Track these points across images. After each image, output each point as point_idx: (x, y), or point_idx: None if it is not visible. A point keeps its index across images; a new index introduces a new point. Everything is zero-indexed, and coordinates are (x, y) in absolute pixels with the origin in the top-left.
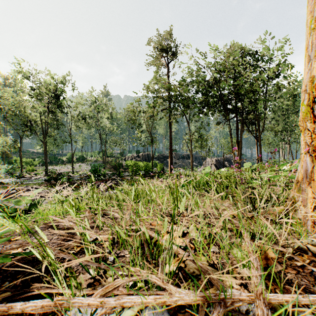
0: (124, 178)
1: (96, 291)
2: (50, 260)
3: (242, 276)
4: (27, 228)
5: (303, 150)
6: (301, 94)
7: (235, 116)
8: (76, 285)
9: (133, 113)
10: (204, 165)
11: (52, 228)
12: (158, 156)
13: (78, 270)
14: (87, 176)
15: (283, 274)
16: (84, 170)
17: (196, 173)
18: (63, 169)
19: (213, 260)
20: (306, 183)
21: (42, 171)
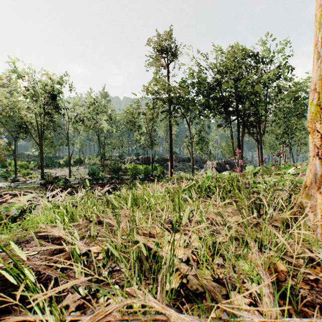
0: (123, 182)
1: (83, 319)
2: (28, 284)
3: (251, 293)
4: (0, 246)
5: (312, 153)
6: (310, 93)
7: (236, 118)
8: (57, 315)
9: (132, 115)
10: (205, 168)
11: (42, 238)
12: (158, 159)
13: (67, 288)
14: (84, 179)
15: (296, 290)
16: (81, 173)
17: (197, 176)
18: (60, 172)
19: (218, 275)
20: (315, 188)
21: (38, 175)
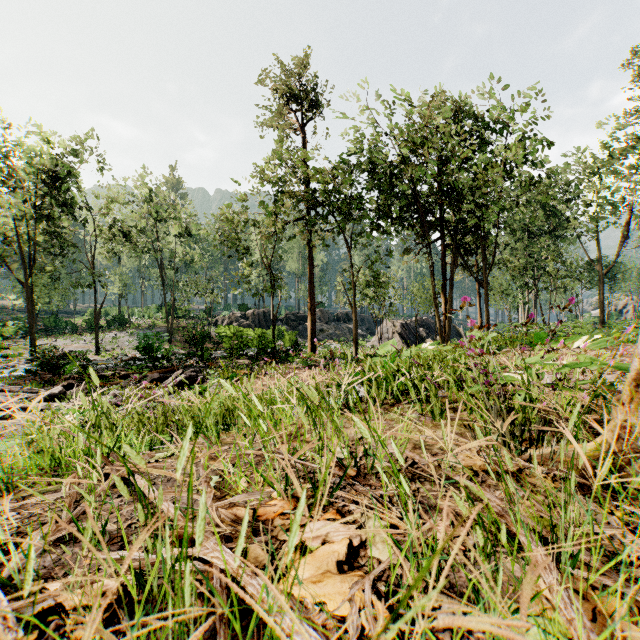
0: (213, 364)
1: None
2: None
3: None
4: None
5: None
6: None
7: (440, 237)
8: None
9: (233, 226)
10: (380, 334)
11: None
12: (286, 317)
13: None
14: (129, 359)
15: None
16: (124, 347)
17: (364, 351)
18: (76, 344)
19: None
20: None
21: (25, 350)
